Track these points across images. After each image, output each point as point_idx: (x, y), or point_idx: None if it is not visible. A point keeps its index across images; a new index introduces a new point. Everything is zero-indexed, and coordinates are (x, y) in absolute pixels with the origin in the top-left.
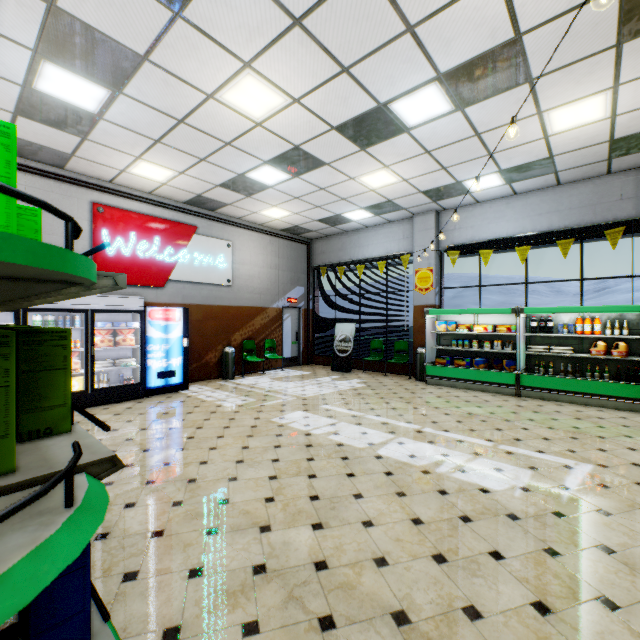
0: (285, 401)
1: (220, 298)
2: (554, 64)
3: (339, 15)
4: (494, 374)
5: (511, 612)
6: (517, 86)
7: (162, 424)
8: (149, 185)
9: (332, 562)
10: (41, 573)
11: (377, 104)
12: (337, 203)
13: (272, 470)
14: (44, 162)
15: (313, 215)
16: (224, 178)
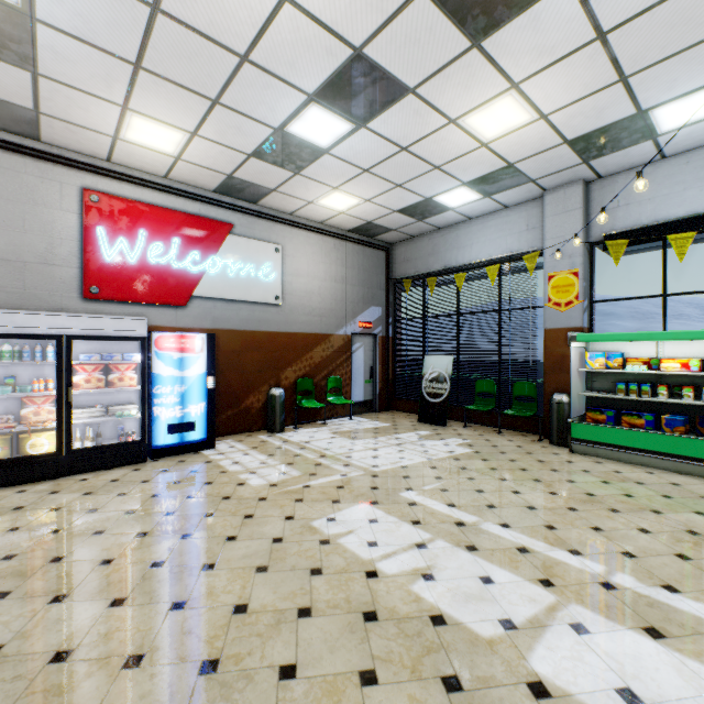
0: (344, 478)
1: (265, 321)
2: None
3: None
4: None
5: None
6: None
7: (134, 522)
8: (159, 162)
9: None
10: None
11: None
12: (427, 176)
13: None
14: (11, 130)
15: (392, 202)
16: (256, 139)
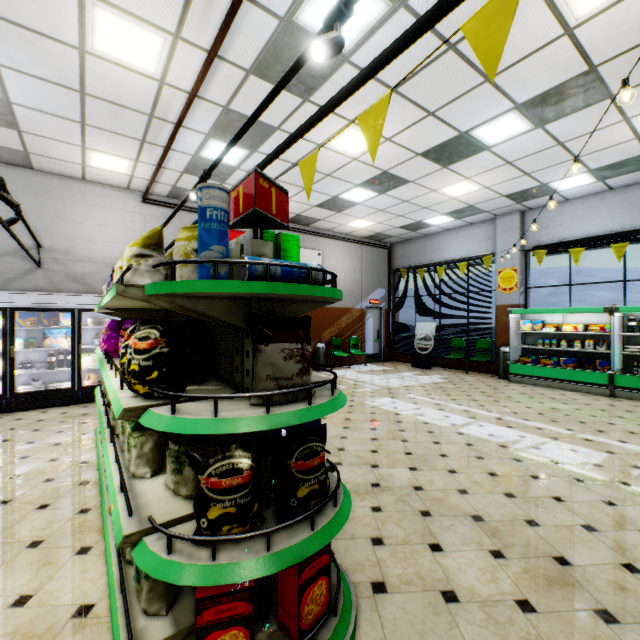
0: (373, 389)
1: None
2: (635, 81)
3: (427, 81)
4: (584, 374)
5: (563, 526)
6: (597, 102)
7: None
8: None
9: (426, 487)
10: (343, 401)
11: (459, 133)
12: (418, 212)
13: (372, 434)
14: (191, 201)
15: (395, 223)
16: (320, 200)
